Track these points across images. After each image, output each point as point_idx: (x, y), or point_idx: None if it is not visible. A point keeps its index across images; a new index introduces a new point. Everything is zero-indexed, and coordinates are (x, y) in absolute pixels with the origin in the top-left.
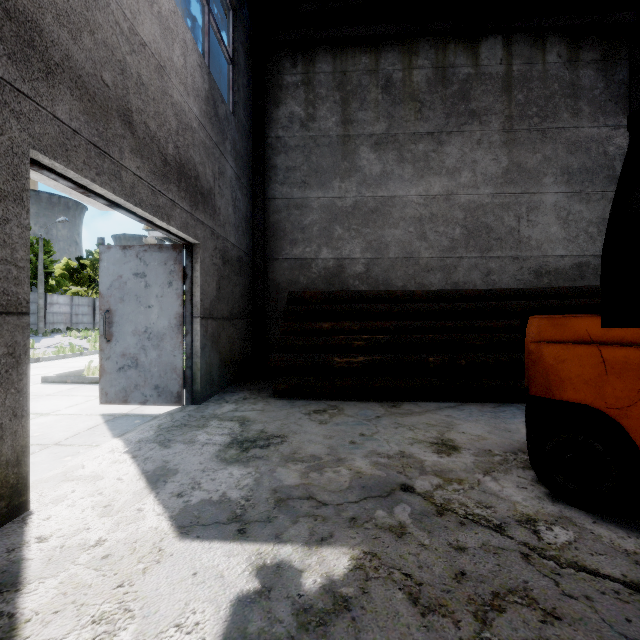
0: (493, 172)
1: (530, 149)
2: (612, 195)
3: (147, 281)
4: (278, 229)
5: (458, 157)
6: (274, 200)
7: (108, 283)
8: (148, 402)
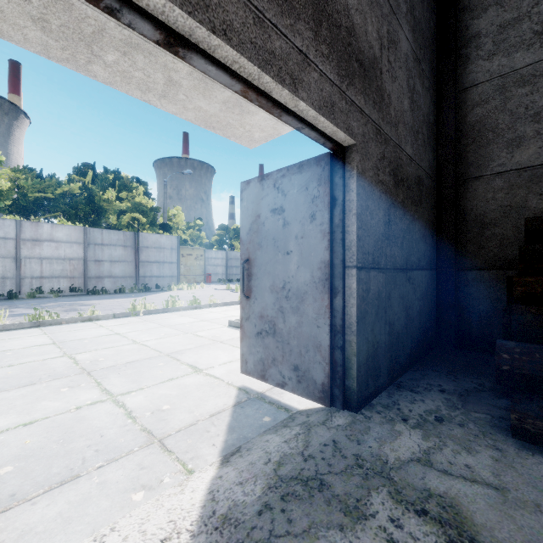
0: None
1: None
2: None
3: (285, 217)
4: (482, 130)
5: None
6: (474, 87)
7: (247, 226)
8: (286, 386)
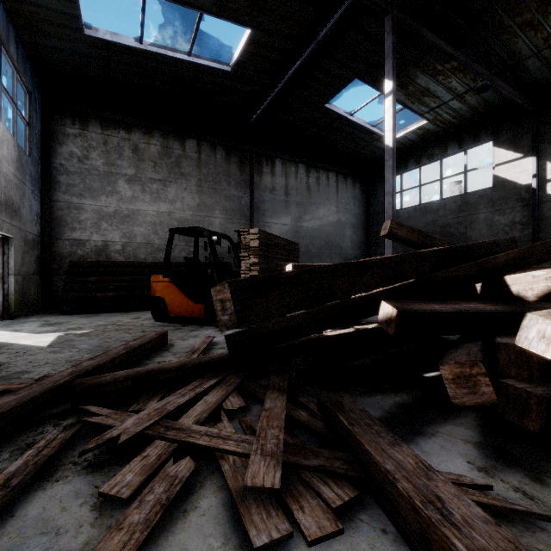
0: (192, 204)
1: (209, 196)
2: (243, 222)
3: None
4: (61, 220)
5: (175, 194)
6: (58, 202)
7: None
8: None
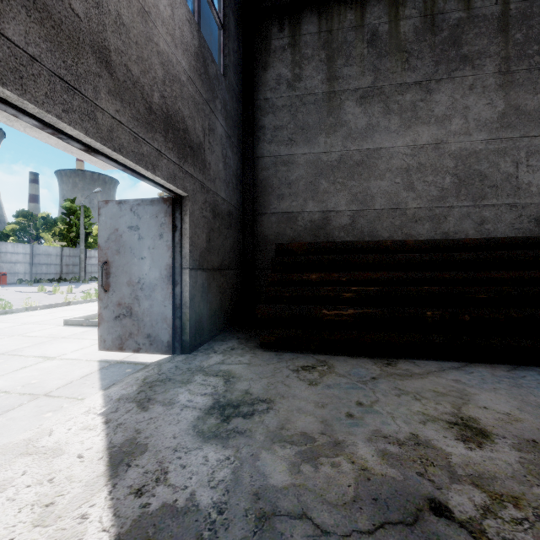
0: (487, 117)
1: (530, 90)
2: None
3: (140, 234)
4: (266, 185)
5: (448, 104)
6: (262, 158)
7: (106, 236)
8: (141, 350)
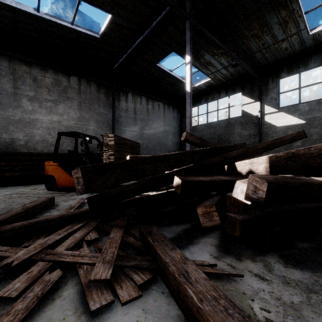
0: (75, 117)
1: (86, 112)
2: (108, 129)
3: None
4: None
5: (63, 110)
6: None
7: None
8: None
